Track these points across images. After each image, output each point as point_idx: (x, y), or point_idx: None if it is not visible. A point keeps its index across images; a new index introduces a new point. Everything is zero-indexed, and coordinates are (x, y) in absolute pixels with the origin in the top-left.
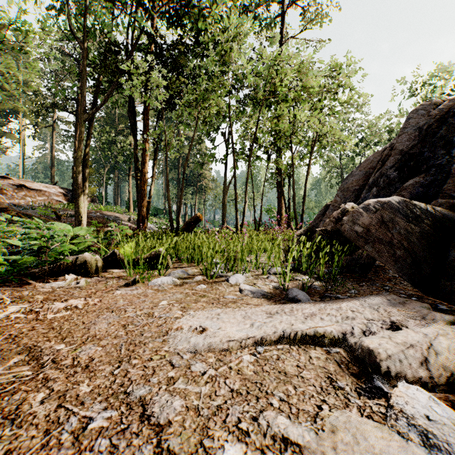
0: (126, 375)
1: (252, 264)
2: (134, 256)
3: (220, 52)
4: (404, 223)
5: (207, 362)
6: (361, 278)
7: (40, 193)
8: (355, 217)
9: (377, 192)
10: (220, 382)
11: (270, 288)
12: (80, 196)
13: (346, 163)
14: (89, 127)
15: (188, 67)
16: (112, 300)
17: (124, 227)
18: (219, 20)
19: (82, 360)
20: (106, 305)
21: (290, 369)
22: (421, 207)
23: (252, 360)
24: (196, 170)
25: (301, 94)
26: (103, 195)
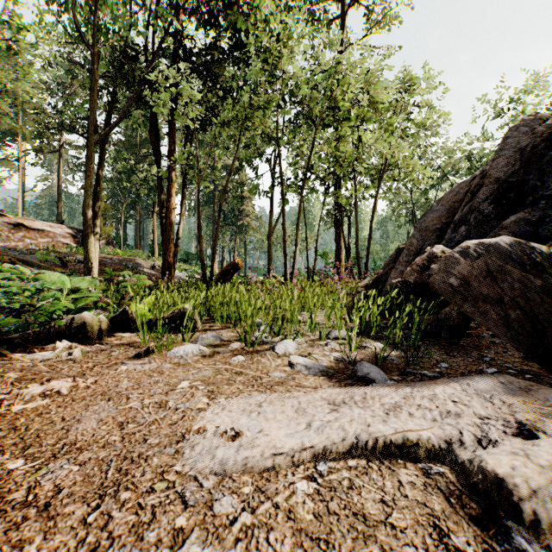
0: (107, 524)
1: (305, 325)
2: (152, 315)
3: (264, 57)
4: (519, 273)
5: (240, 495)
6: (451, 345)
7: (42, 234)
8: (450, 265)
9: (467, 232)
10: (260, 538)
11: (331, 360)
12: (90, 237)
13: (418, 198)
14: (102, 152)
15: (225, 78)
16: (113, 380)
17: (140, 277)
18: (263, 20)
19: (43, 493)
20: (102, 388)
21: (371, 507)
22: (542, 251)
23: (310, 490)
24: (236, 207)
25: (365, 110)
26: (121, 236)
